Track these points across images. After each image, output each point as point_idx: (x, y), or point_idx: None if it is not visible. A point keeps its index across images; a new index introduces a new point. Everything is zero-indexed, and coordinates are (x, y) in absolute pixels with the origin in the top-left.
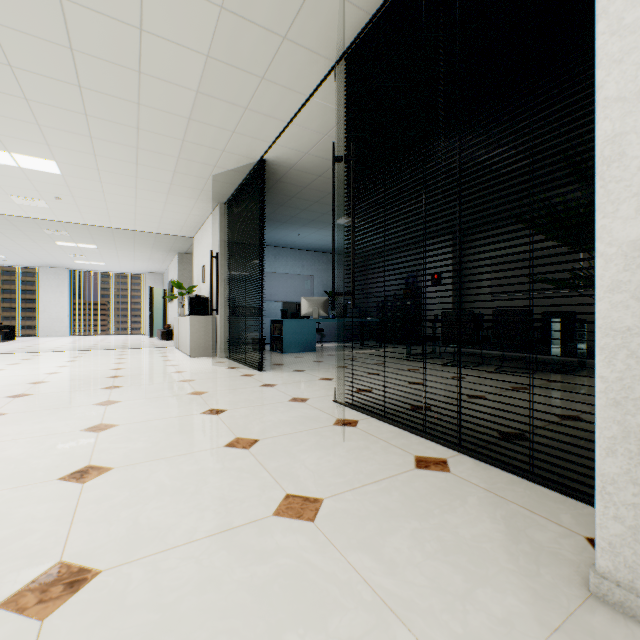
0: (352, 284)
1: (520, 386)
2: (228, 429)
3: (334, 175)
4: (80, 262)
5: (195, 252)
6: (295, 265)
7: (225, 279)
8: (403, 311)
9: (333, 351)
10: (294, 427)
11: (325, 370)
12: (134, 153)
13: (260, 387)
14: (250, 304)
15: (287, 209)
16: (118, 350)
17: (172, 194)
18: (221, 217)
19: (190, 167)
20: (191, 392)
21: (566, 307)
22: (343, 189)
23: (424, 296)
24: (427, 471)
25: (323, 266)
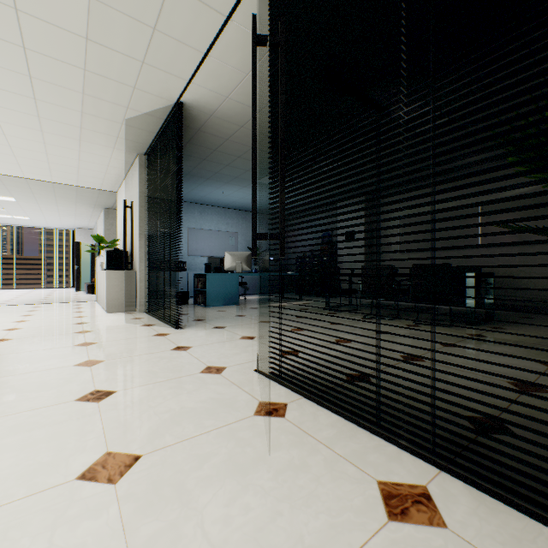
0: (281, 222)
1: (448, 342)
2: (101, 433)
3: (255, 62)
4: (2, 216)
5: (118, 206)
6: (220, 222)
7: (145, 232)
8: (320, 266)
9: (256, 304)
10: (200, 423)
11: (247, 326)
12: (28, 84)
13: (171, 351)
14: (168, 257)
15: (210, 164)
16: (32, 305)
17: (85, 141)
18: (141, 168)
19: (99, 107)
20: (82, 362)
21: (466, 262)
22: (266, 143)
23: (339, 252)
24: (410, 527)
25: (247, 224)
